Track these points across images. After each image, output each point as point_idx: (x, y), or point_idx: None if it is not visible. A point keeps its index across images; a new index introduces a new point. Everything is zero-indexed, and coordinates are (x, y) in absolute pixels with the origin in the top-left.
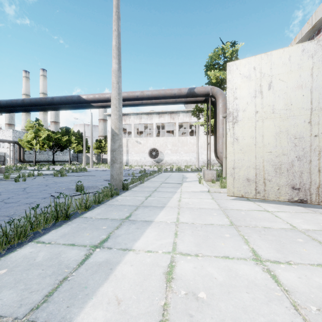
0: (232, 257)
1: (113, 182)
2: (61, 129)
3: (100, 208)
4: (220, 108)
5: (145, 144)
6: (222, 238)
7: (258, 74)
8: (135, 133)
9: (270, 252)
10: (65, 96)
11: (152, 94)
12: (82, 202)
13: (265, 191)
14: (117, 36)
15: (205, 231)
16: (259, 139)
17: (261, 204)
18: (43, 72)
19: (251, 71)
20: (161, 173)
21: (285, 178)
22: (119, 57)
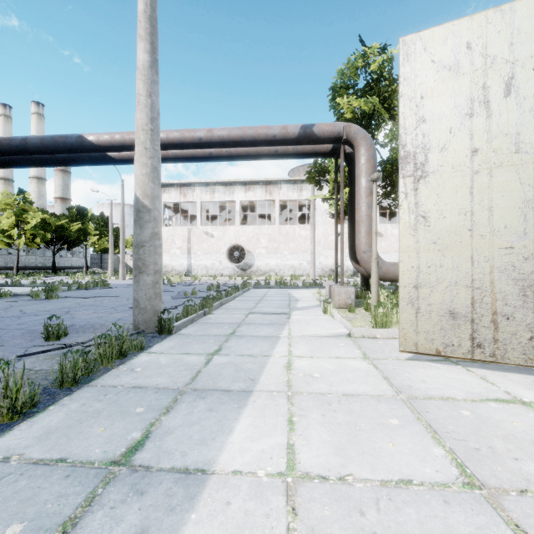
0: None
1: (138, 316)
2: (69, 209)
3: (67, 404)
4: (363, 166)
5: (221, 238)
6: None
7: (478, 60)
8: (204, 218)
9: None
10: (51, 135)
11: (229, 136)
12: (2, 395)
13: (496, 344)
14: None
15: None
16: (482, 217)
17: (487, 373)
18: (36, 107)
19: (461, 52)
20: (249, 291)
21: None
22: (154, 38)
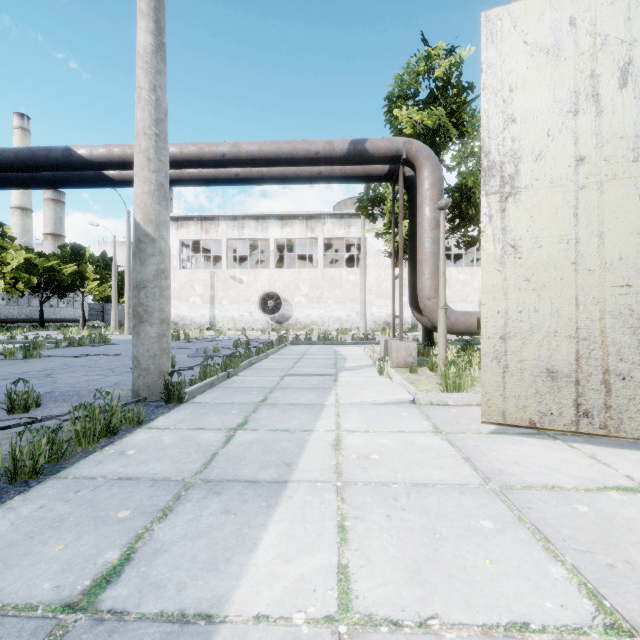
0: None
1: (138, 379)
2: (61, 248)
3: (17, 508)
4: (427, 192)
5: (252, 284)
6: None
7: (585, 40)
8: (230, 259)
9: None
10: (29, 147)
11: (260, 152)
12: None
13: (609, 412)
14: None
15: None
16: (590, 246)
17: (596, 450)
18: (20, 120)
19: (563, 31)
20: (286, 348)
21: None
22: (160, 15)
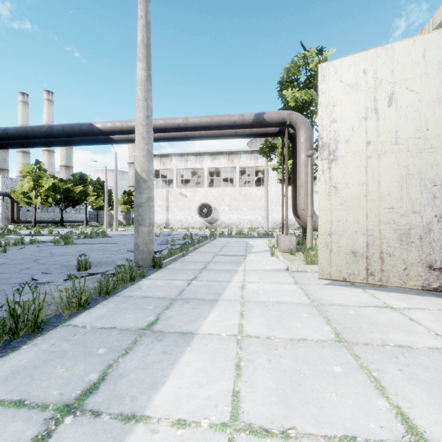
0: (363, 439)
1: (138, 255)
2: (73, 175)
3: (107, 304)
4: (302, 144)
5: (193, 198)
6: (330, 376)
7: (371, 81)
8: (179, 181)
9: (440, 421)
10: (69, 124)
11: (200, 122)
12: (73, 295)
13: (382, 273)
14: (145, 27)
15: (293, 358)
16: (373, 187)
17: (376, 292)
18: (47, 95)
19: (360, 76)
20: (215, 239)
21: (417, 252)
22: (149, 59)
